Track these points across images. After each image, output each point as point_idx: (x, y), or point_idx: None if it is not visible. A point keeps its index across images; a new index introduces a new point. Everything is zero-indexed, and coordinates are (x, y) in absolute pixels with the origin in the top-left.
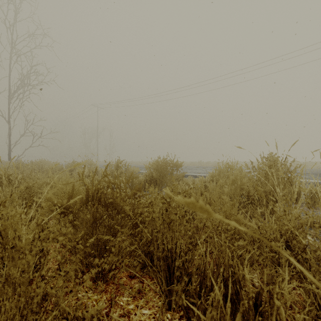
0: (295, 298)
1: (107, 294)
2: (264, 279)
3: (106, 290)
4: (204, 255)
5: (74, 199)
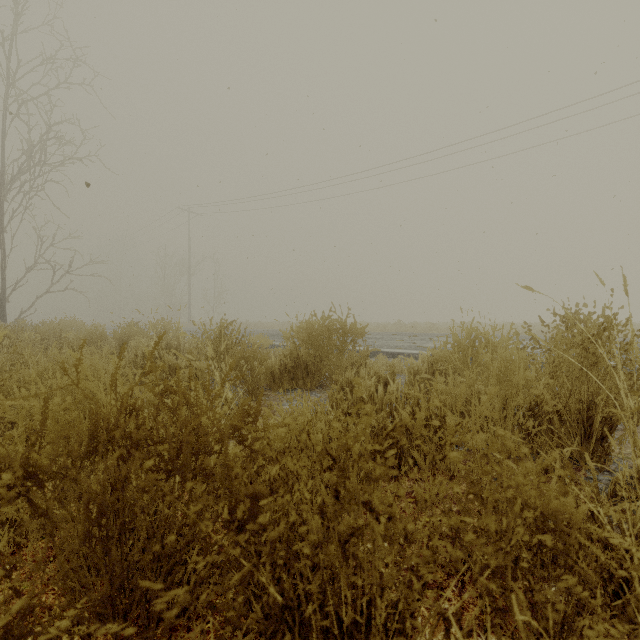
0: None
1: None
2: None
3: None
4: None
5: None
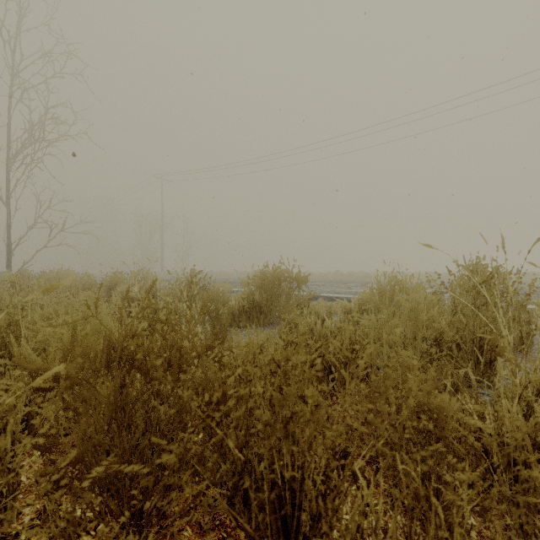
0: None
1: None
2: None
3: None
4: (371, 504)
5: (47, 375)
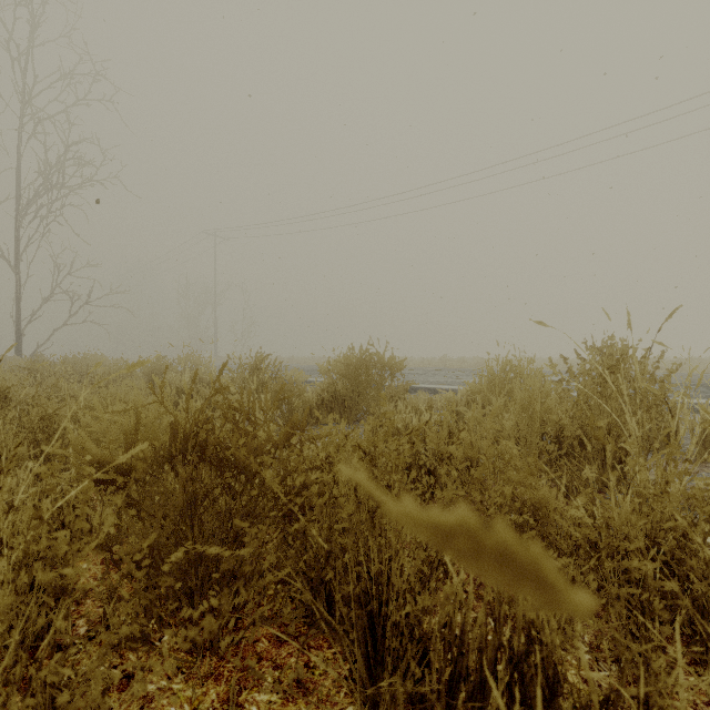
0: (692, 703)
1: (219, 684)
2: (640, 688)
3: (218, 673)
4: (461, 593)
5: (130, 454)
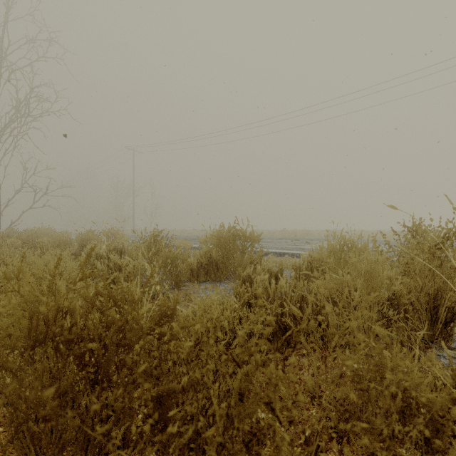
0: None
1: None
2: None
3: None
4: None
5: None
